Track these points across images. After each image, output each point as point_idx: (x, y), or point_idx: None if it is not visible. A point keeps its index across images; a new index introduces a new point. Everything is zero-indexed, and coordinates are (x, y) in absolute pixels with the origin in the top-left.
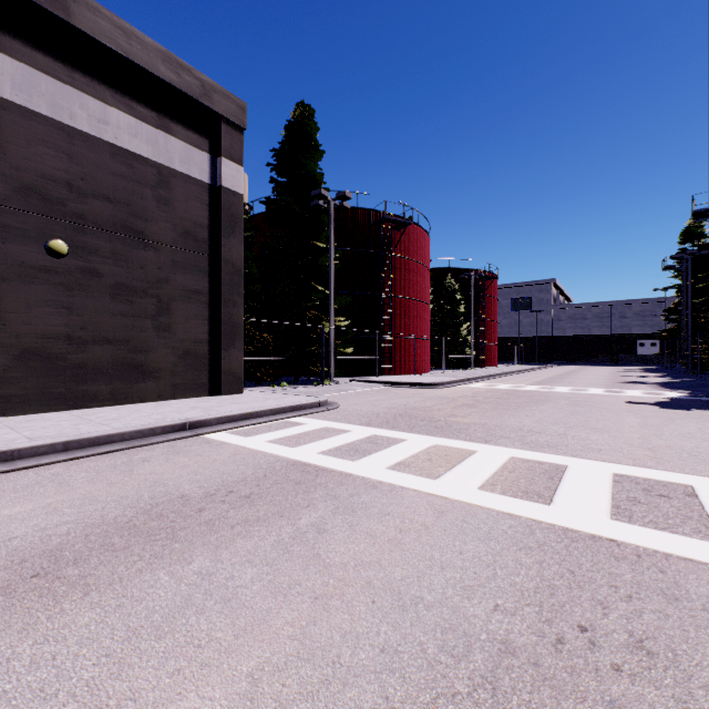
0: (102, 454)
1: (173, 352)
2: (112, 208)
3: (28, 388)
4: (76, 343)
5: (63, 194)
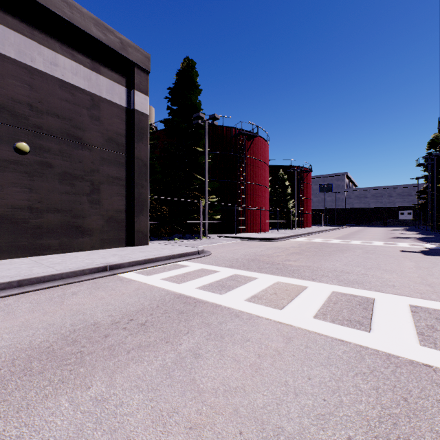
0: (45, 289)
1: (101, 218)
2: (60, 122)
3: (1, 242)
4: (35, 212)
5: (26, 112)
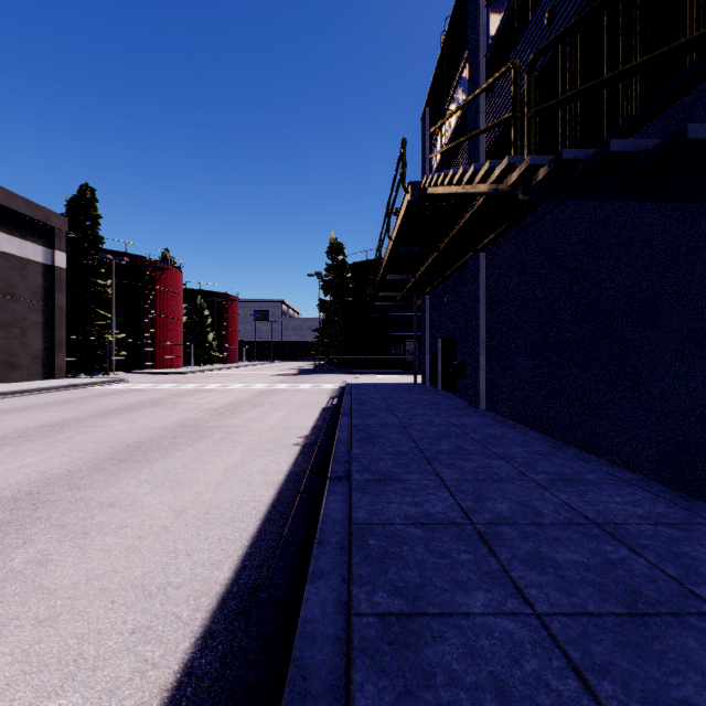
0: (54, 392)
1: (29, 356)
2: (0, 283)
3: None
4: None
5: None
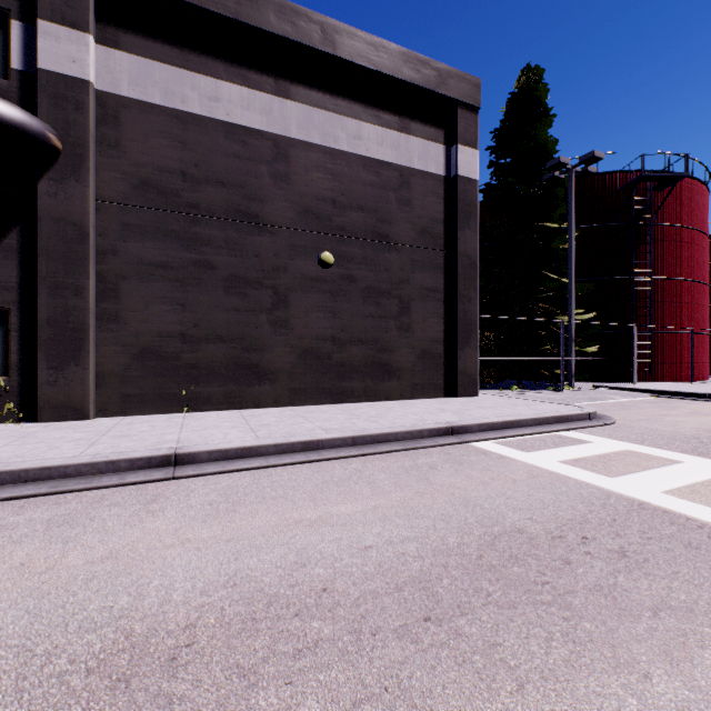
0: (384, 453)
1: (412, 352)
2: (364, 217)
3: (306, 382)
4: (338, 344)
5: (329, 211)
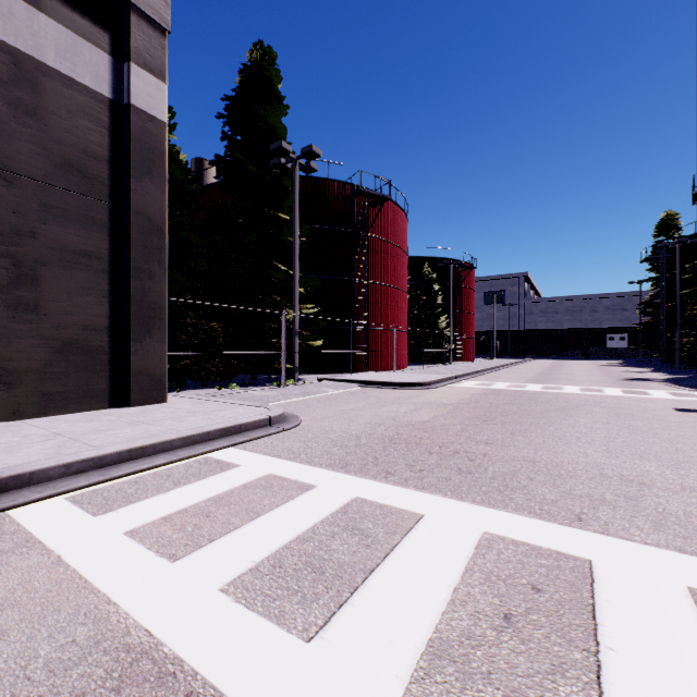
0: None
1: (43, 344)
2: None
3: None
4: None
5: None
